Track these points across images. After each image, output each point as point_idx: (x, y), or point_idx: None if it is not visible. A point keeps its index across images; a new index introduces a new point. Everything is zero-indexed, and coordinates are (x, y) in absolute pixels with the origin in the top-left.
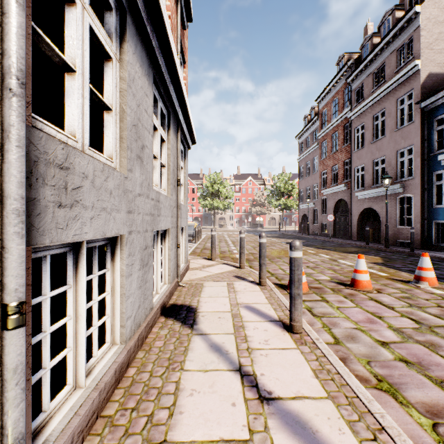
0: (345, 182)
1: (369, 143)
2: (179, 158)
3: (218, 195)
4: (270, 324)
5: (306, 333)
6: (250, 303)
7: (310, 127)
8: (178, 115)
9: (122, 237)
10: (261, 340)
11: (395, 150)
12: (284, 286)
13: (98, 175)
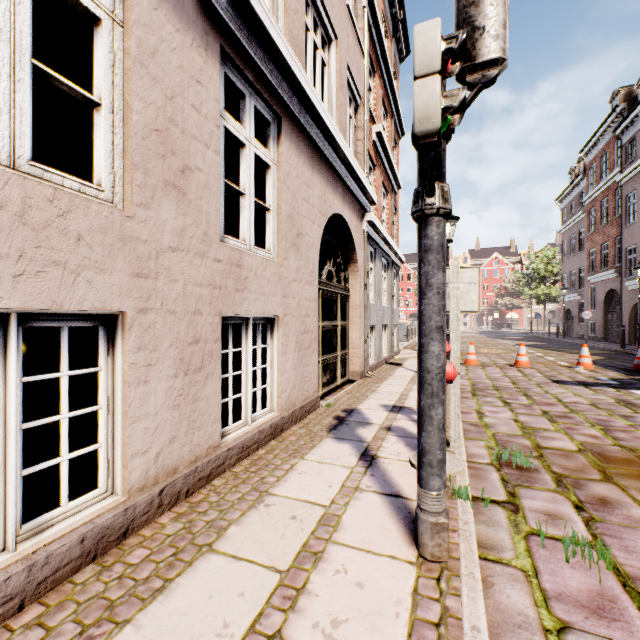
0: (616, 267)
1: None
2: (393, 283)
3: None
4: None
5: None
6: None
7: (574, 188)
8: (392, 259)
9: (375, 326)
10: None
11: None
12: (463, 363)
13: (372, 308)
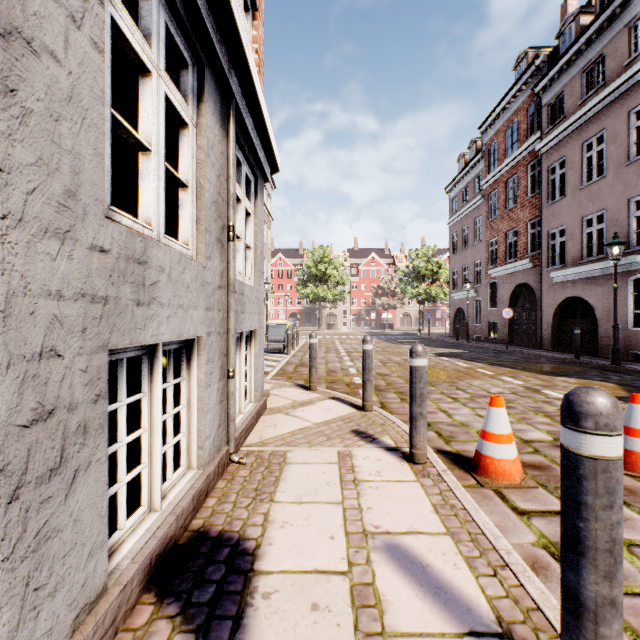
0: (529, 256)
1: (575, 189)
2: (231, 179)
3: (326, 279)
4: None
5: None
6: (397, 532)
7: (469, 172)
8: (228, 80)
9: None
10: None
11: (624, 199)
12: (464, 462)
13: None
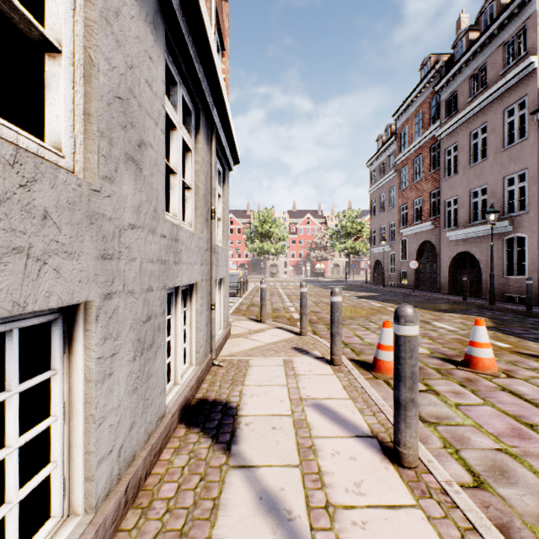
0: (431, 219)
1: (465, 168)
2: (213, 178)
3: (270, 236)
4: (359, 443)
5: (424, 466)
6: (320, 398)
7: (385, 151)
8: (212, 115)
9: (88, 306)
10: (348, 482)
11: (501, 177)
12: (367, 365)
13: None
